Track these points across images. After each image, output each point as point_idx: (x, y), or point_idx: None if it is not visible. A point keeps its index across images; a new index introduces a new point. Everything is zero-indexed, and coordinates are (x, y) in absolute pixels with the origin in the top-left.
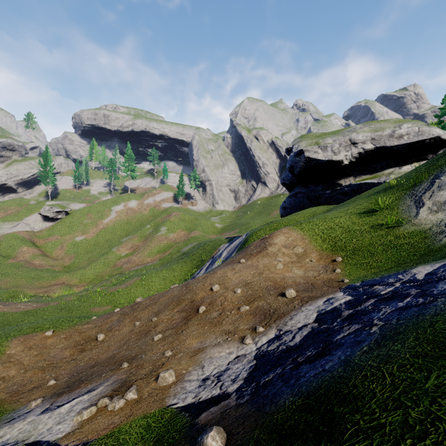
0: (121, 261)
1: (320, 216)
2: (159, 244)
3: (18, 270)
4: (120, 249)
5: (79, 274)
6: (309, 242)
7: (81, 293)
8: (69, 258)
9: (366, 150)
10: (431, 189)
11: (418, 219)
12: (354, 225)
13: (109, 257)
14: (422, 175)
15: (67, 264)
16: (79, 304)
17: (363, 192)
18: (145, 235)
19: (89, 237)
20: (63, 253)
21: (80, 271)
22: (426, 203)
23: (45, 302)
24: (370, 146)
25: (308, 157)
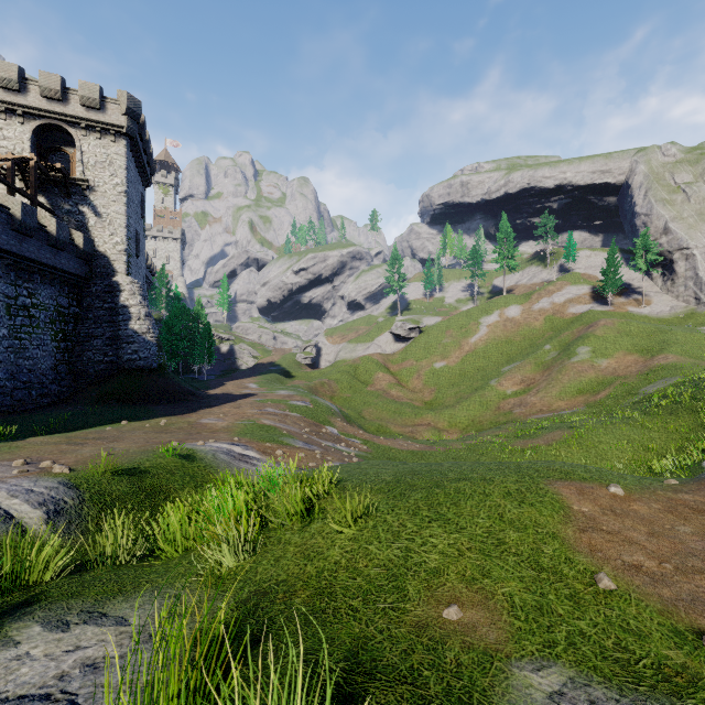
0: (508, 402)
1: None
2: (578, 378)
3: (378, 399)
4: (503, 382)
5: (446, 414)
6: None
7: (466, 440)
8: (429, 392)
9: None
10: None
11: None
12: None
13: (487, 394)
14: None
15: (428, 399)
16: (476, 457)
17: None
18: (545, 361)
19: (451, 364)
20: (421, 384)
21: (448, 410)
22: None
23: (427, 445)
24: None
25: None
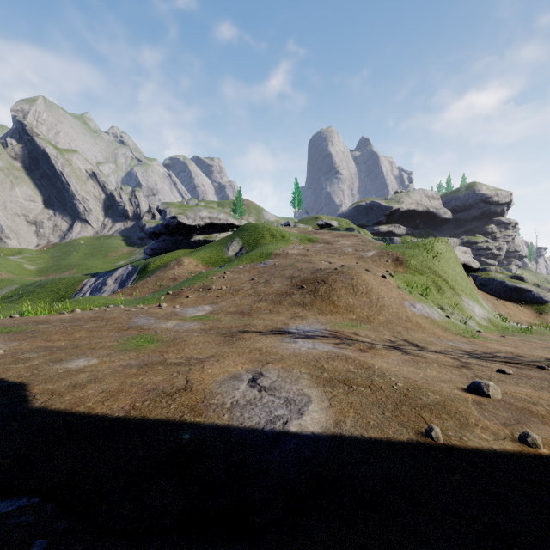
0: None
1: (197, 252)
2: None
3: None
4: None
5: None
6: (197, 262)
7: None
8: None
9: (207, 223)
10: (231, 245)
11: (229, 254)
12: (211, 256)
13: None
14: (229, 240)
15: None
16: None
17: (205, 244)
18: None
19: None
20: None
21: None
22: (230, 250)
23: None
24: (208, 221)
25: (180, 221)
